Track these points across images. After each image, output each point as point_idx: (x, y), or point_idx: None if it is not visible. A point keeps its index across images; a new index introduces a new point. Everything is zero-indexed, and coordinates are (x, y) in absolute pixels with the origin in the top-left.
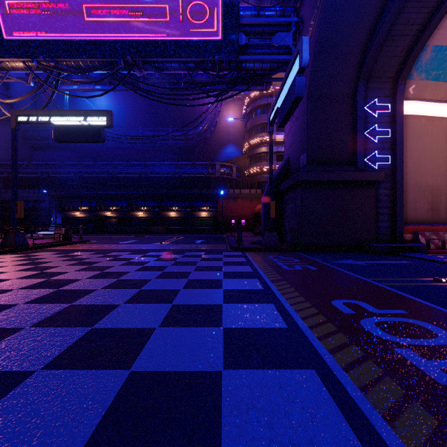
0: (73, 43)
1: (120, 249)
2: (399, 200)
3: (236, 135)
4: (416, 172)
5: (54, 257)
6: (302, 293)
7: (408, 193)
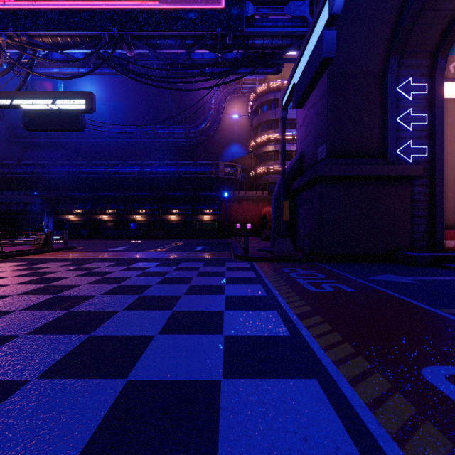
0: (48, 13)
1: (103, 258)
2: (438, 199)
3: (241, 134)
4: None
5: (13, 270)
6: (357, 347)
7: (447, 192)
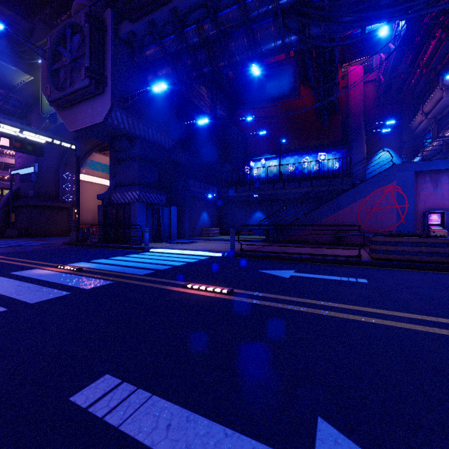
0: None
1: None
2: None
3: None
4: (87, 204)
5: None
6: (38, 241)
7: (84, 212)
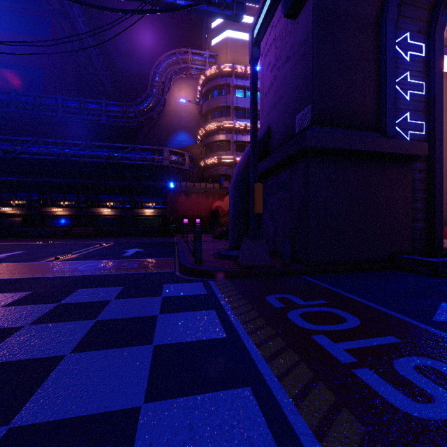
0: None
1: None
2: (438, 188)
3: (189, 121)
4: (444, 152)
5: None
6: None
7: None
